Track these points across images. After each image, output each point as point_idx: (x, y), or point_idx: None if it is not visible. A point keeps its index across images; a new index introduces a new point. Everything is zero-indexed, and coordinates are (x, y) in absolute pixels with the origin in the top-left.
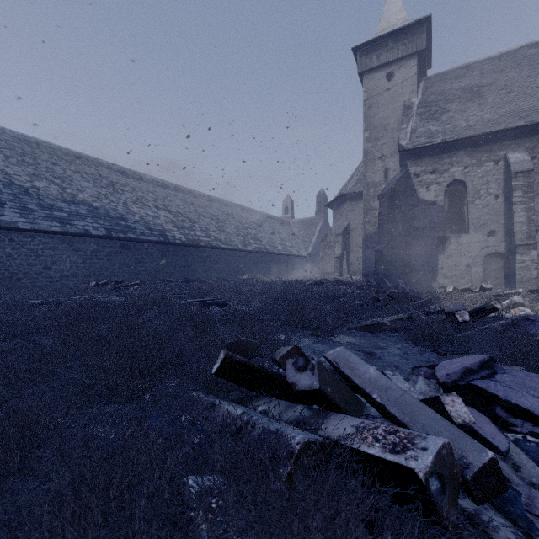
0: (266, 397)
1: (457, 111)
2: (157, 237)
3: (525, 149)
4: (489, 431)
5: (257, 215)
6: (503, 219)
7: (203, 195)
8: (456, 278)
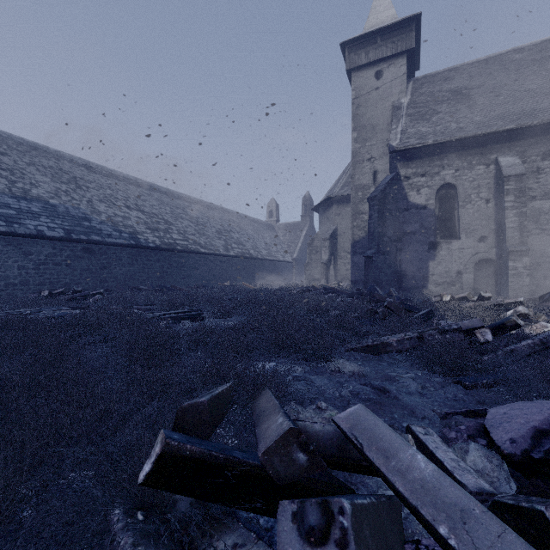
0: (238, 528)
1: (447, 113)
2: (127, 240)
3: (515, 153)
4: None
5: (240, 218)
6: (493, 224)
7: (181, 196)
8: (447, 285)
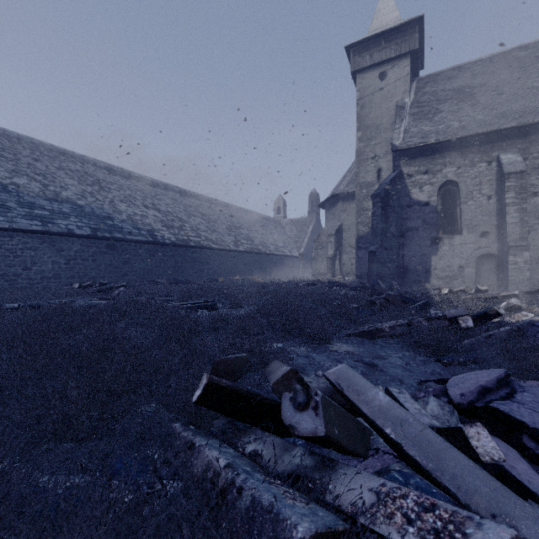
0: (257, 430)
1: (450, 112)
2: (146, 237)
3: (517, 150)
4: (523, 471)
5: (249, 214)
6: (495, 220)
7: (194, 194)
8: (449, 279)
